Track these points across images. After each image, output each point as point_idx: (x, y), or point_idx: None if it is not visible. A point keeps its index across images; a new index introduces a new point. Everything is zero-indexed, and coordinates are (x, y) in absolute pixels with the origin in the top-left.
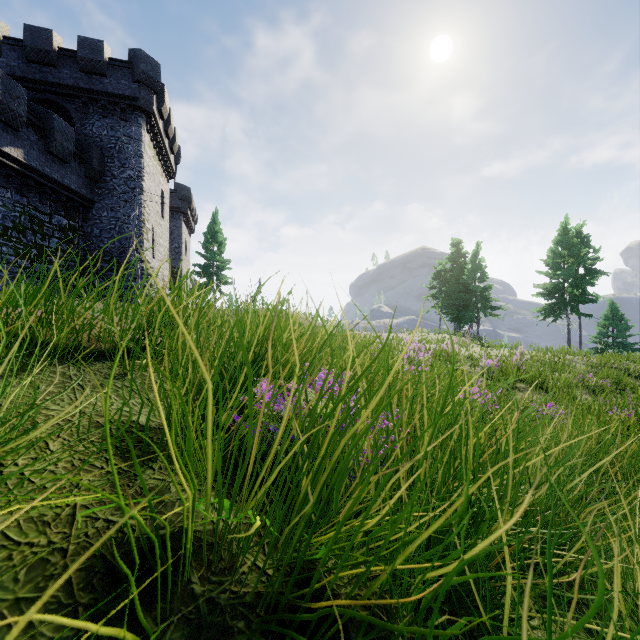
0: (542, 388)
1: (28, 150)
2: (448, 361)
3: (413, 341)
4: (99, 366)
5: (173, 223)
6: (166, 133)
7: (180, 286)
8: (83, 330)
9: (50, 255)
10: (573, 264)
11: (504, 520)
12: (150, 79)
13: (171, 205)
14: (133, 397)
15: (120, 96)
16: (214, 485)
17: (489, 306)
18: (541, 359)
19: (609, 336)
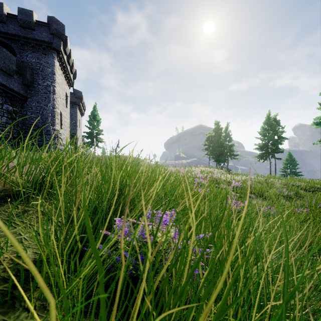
0: (262, 197)
1: None
2: (215, 183)
3: (198, 173)
4: (6, 206)
5: (72, 110)
6: (68, 62)
7: (76, 143)
8: (0, 178)
9: (2, 126)
10: (272, 134)
11: (288, 319)
12: (59, 33)
13: (71, 100)
14: (25, 234)
15: (42, 41)
16: (80, 317)
17: (233, 154)
18: (260, 181)
19: (288, 168)
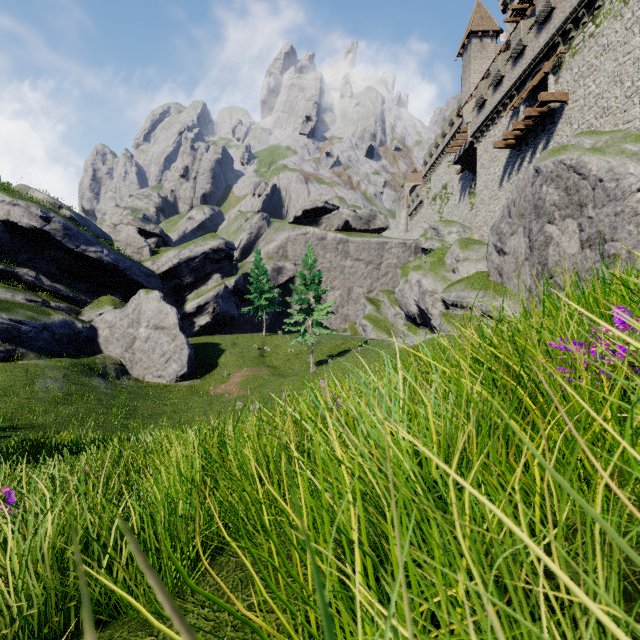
0: None
1: None
2: None
3: None
4: None
5: None
6: None
7: None
8: None
9: None
10: None
11: None
12: None
13: None
14: None
15: None
16: None
17: None
18: None
19: None
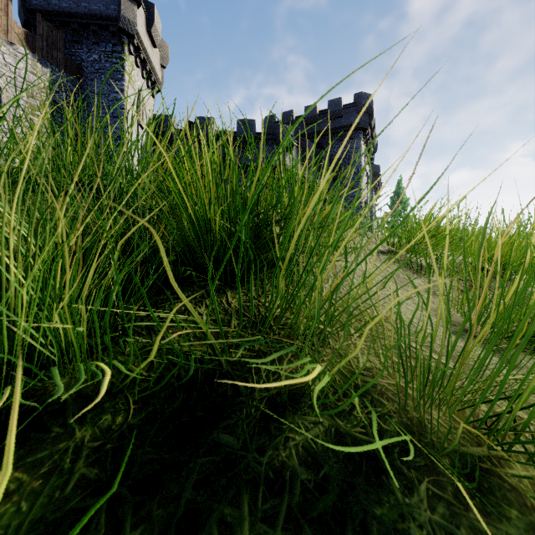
0: None
1: (313, 174)
2: None
3: None
4: None
5: None
6: (371, 136)
7: None
8: None
9: None
10: None
11: None
12: (367, 108)
13: None
14: None
15: (349, 125)
16: None
17: None
18: None
19: None
